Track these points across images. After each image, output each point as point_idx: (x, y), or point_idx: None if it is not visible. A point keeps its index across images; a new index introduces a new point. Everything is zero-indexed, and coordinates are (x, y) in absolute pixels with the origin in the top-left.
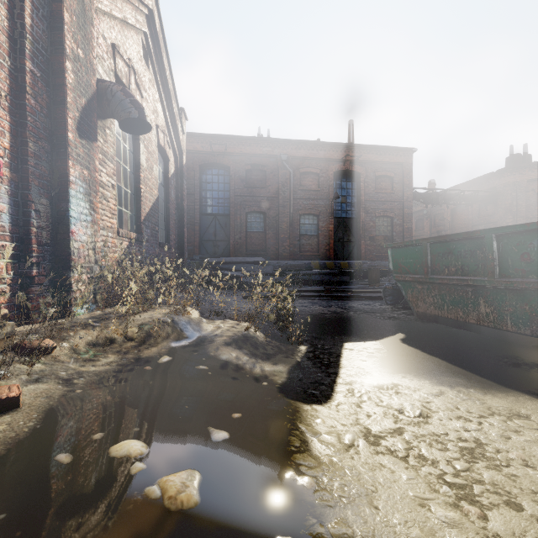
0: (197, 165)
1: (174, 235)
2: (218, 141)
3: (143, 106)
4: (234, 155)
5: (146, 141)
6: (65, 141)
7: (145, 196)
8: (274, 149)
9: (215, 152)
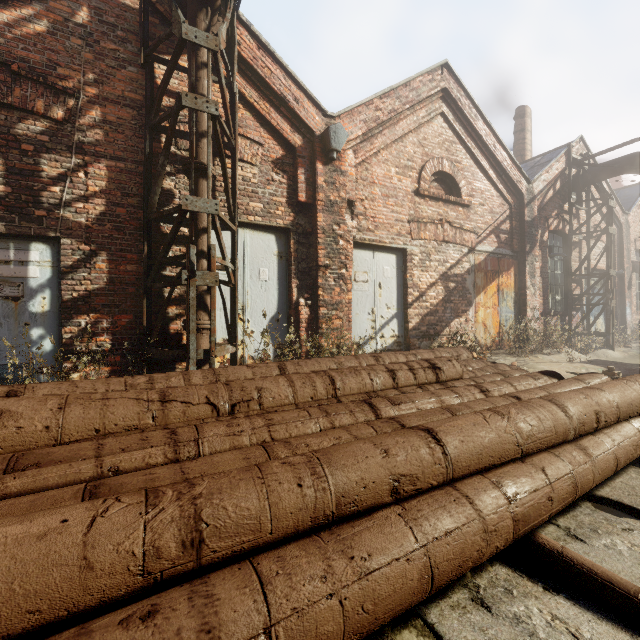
0: None
1: None
2: None
3: None
4: None
5: None
6: (624, 294)
7: None
8: None
9: None
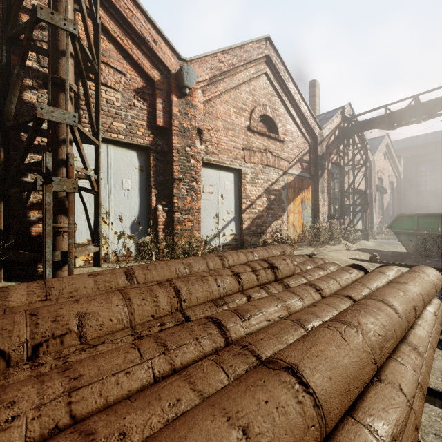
0: (413, 164)
1: (396, 211)
2: (429, 146)
3: (384, 175)
4: None
5: (385, 185)
6: (372, 205)
7: (384, 203)
8: None
9: (427, 153)
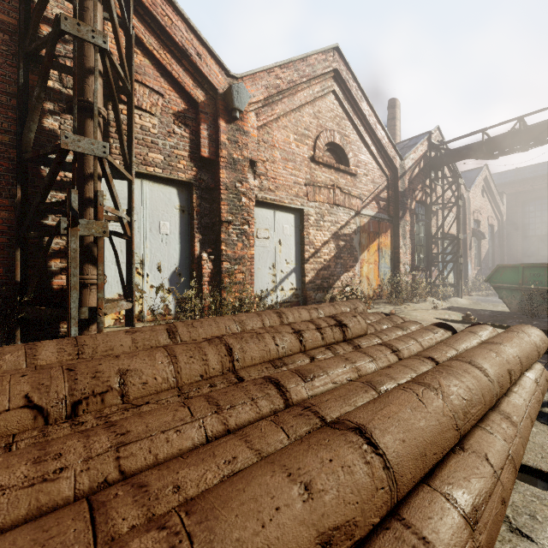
0: (519, 202)
1: (497, 262)
2: (539, 180)
3: (481, 217)
4: None
5: (483, 229)
6: (467, 254)
7: (482, 251)
8: None
9: (537, 189)
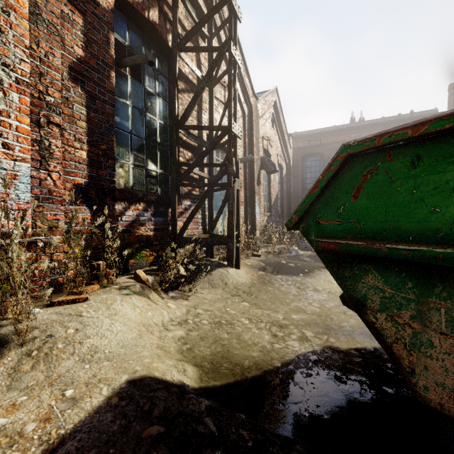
0: (299, 157)
1: (285, 209)
2: (314, 137)
3: (272, 150)
4: (327, 145)
5: None
6: (254, 189)
7: (272, 194)
8: (361, 133)
9: (313, 145)
